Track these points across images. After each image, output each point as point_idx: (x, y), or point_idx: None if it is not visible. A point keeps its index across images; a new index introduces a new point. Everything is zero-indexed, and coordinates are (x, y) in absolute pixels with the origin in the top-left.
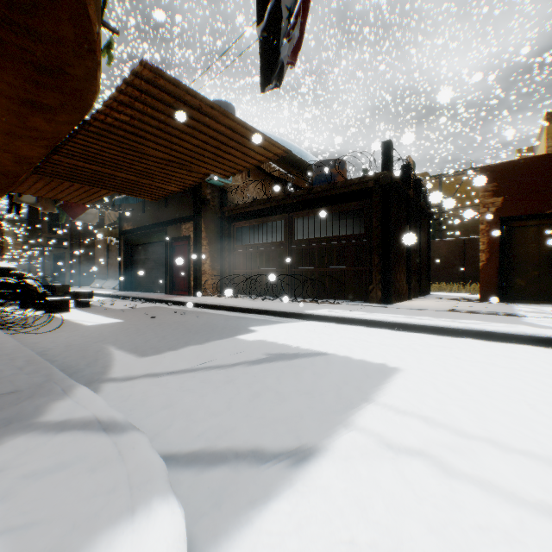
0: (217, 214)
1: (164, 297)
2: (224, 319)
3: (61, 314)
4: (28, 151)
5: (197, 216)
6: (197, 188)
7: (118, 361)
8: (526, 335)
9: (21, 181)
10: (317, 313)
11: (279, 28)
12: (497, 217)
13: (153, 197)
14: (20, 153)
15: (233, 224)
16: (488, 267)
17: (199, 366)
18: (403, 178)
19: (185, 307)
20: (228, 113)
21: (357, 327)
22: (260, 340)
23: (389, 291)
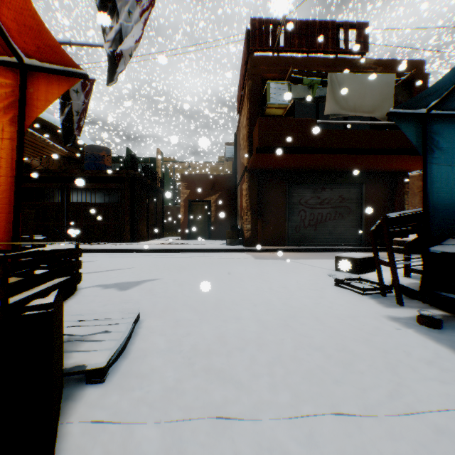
0: None
1: None
2: None
3: None
4: None
5: None
6: None
7: None
8: (178, 249)
9: None
10: (90, 248)
11: (72, 118)
12: (188, 199)
13: None
14: None
15: None
16: (184, 223)
17: None
18: (145, 172)
19: None
20: (32, 136)
21: (113, 253)
22: None
23: (134, 235)
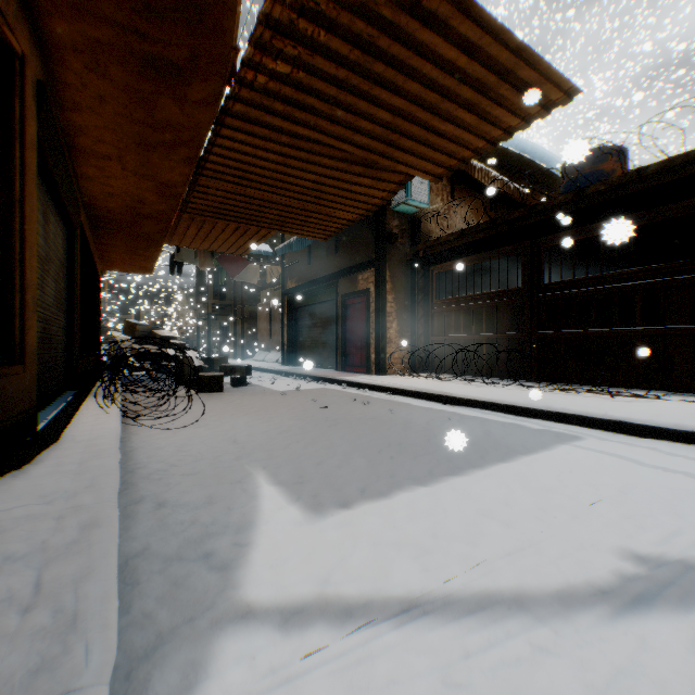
0: (407, 255)
1: (335, 376)
2: (437, 419)
3: (212, 395)
4: (166, 173)
5: (380, 259)
6: (380, 219)
7: (266, 523)
8: None
9: (172, 228)
10: (640, 421)
11: None
12: None
13: (323, 235)
14: (159, 179)
15: (431, 269)
16: None
17: (457, 584)
18: None
19: (366, 391)
20: (470, 6)
21: None
22: (555, 487)
23: None
